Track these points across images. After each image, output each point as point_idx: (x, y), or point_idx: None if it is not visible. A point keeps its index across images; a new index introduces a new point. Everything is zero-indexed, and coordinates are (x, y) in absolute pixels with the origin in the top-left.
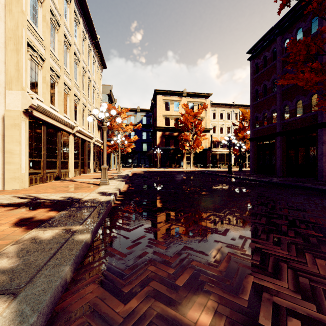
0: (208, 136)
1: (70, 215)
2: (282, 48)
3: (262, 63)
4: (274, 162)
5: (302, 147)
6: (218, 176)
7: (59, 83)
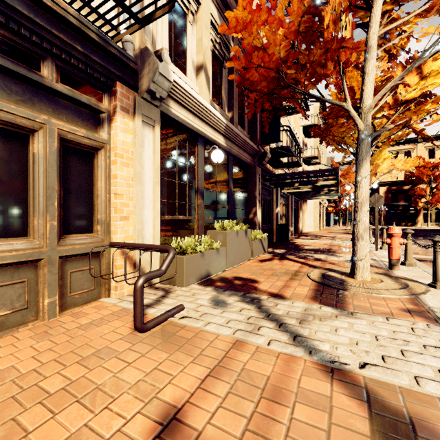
0: None
1: None
2: None
3: None
4: None
5: None
6: None
7: None
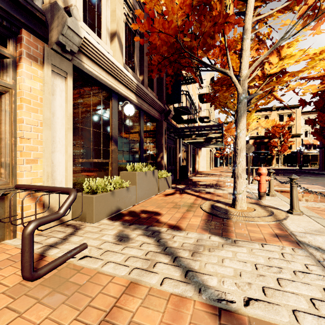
0: (298, 140)
1: None
2: None
3: None
4: None
5: None
6: (290, 170)
7: None
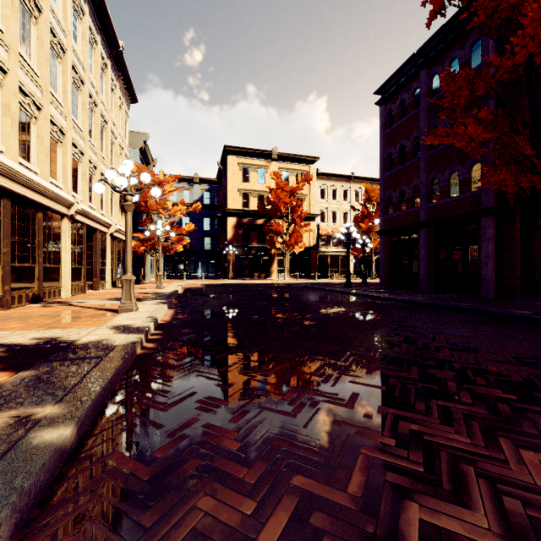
0: (313, 226)
1: (38, 379)
2: (428, 88)
3: (398, 111)
4: (417, 269)
5: (458, 246)
6: (330, 292)
7: (40, 119)
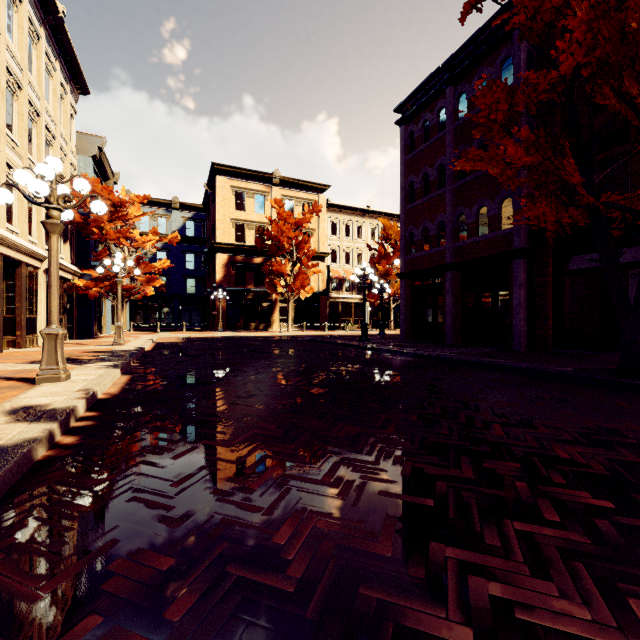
0: (323, 267)
1: None
2: (455, 108)
3: (421, 134)
4: (442, 318)
5: (487, 293)
6: (344, 347)
7: None
